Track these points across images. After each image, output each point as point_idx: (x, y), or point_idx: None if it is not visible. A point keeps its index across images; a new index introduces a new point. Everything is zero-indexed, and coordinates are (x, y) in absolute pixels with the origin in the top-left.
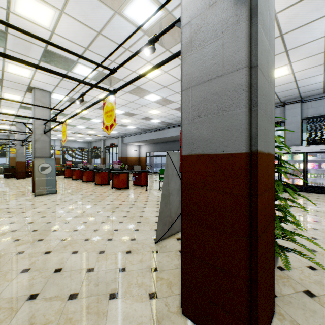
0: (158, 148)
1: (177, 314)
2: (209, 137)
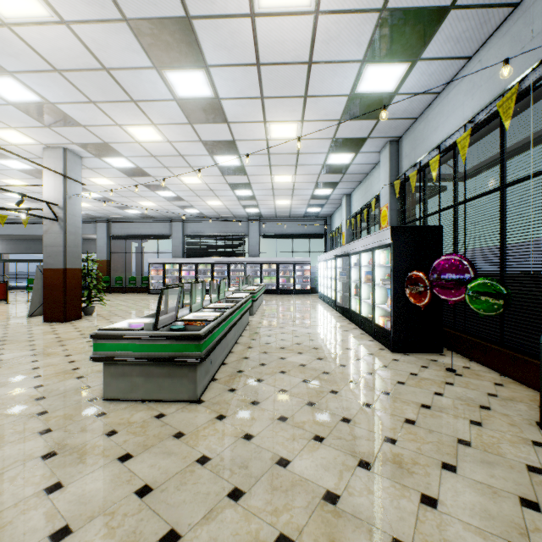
0: (22, 248)
1: (41, 323)
2: (53, 263)
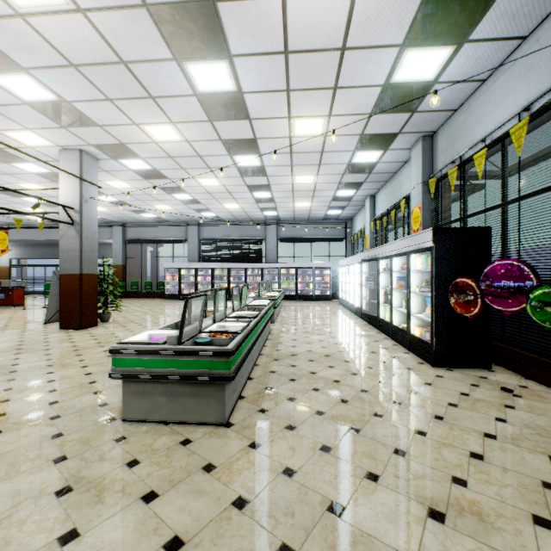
0: (39, 253)
1: (58, 330)
2: (70, 269)
